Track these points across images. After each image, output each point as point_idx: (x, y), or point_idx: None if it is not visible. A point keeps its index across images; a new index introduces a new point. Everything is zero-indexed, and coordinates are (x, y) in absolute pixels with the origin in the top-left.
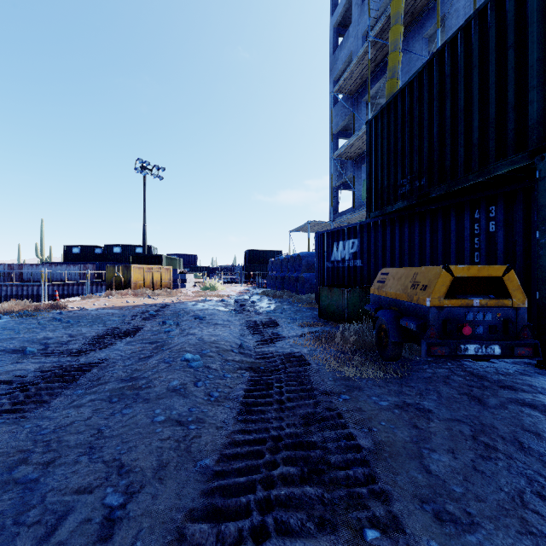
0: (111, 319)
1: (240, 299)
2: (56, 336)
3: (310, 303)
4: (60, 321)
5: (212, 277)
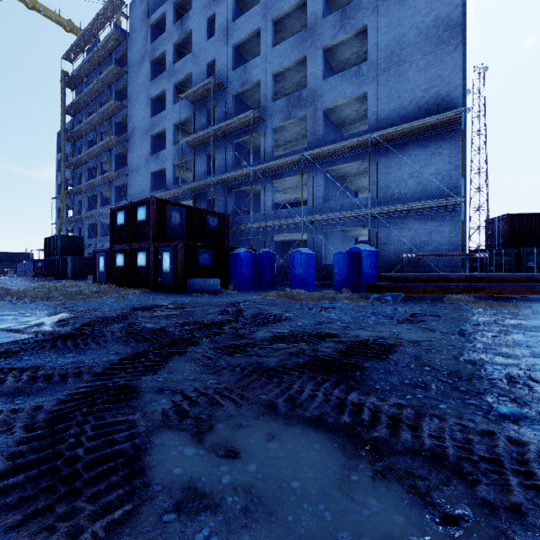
0: None
1: None
2: None
3: None
4: None
5: None
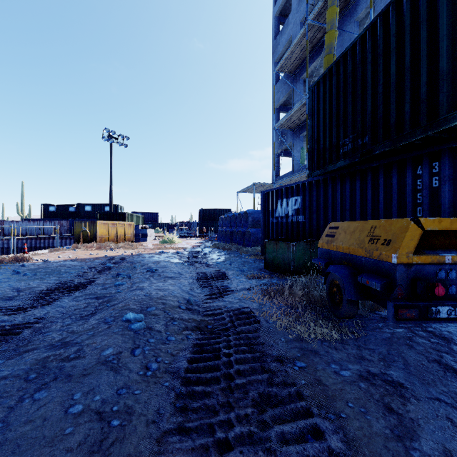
0: (68, 271)
1: (193, 251)
2: (2, 291)
3: (256, 255)
4: (17, 273)
5: (171, 232)
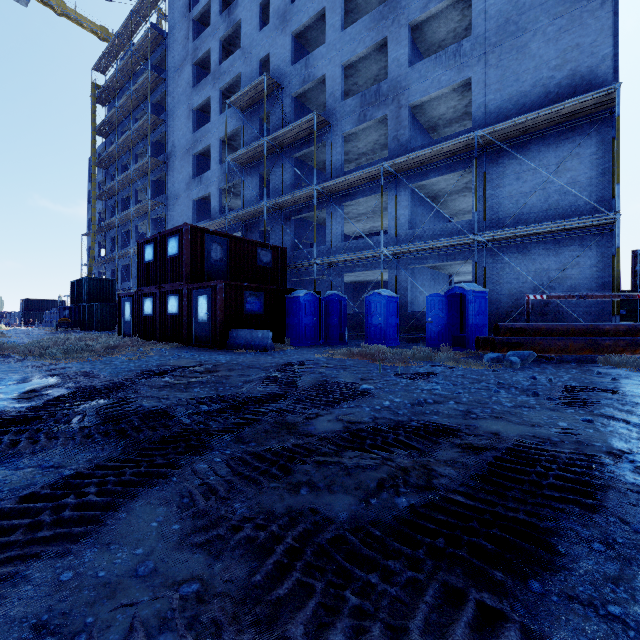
0: None
1: None
2: None
3: None
4: None
5: None
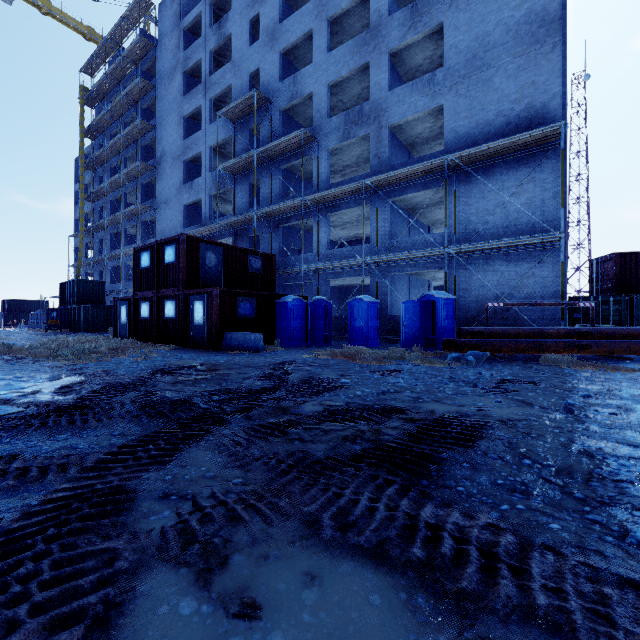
0: None
1: None
2: None
3: None
4: None
5: None
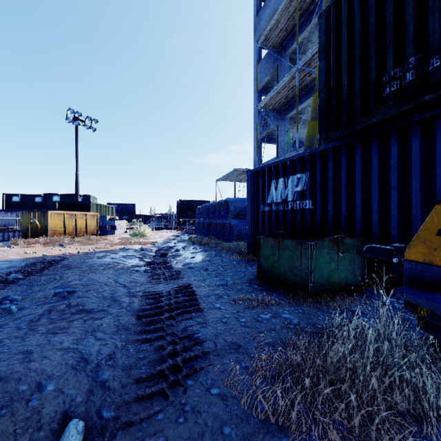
0: None
1: (164, 246)
2: None
3: (239, 253)
4: None
5: (148, 224)
